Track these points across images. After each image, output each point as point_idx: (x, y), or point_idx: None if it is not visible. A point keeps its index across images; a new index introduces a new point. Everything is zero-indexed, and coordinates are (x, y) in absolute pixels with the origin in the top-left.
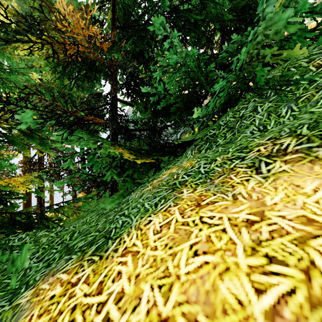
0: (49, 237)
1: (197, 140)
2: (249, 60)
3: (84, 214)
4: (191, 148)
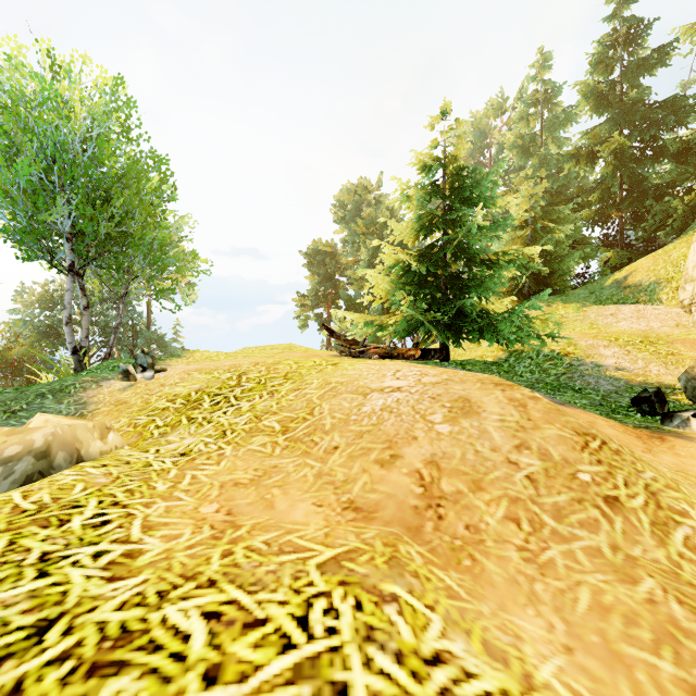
0: None
1: None
2: (686, 210)
3: None
4: None
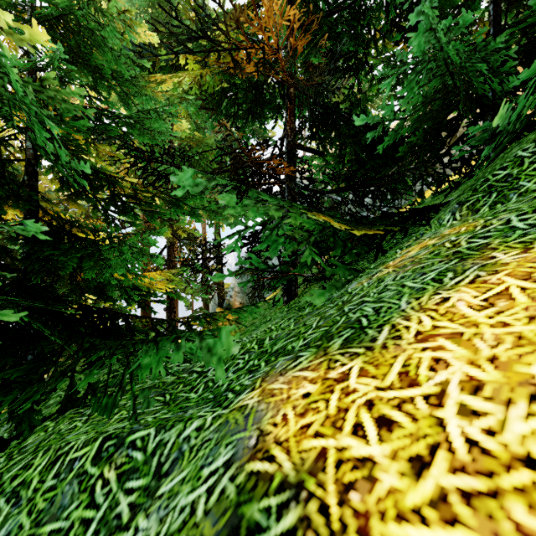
0: None
1: (445, 204)
2: None
3: (247, 329)
4: (452, 209)
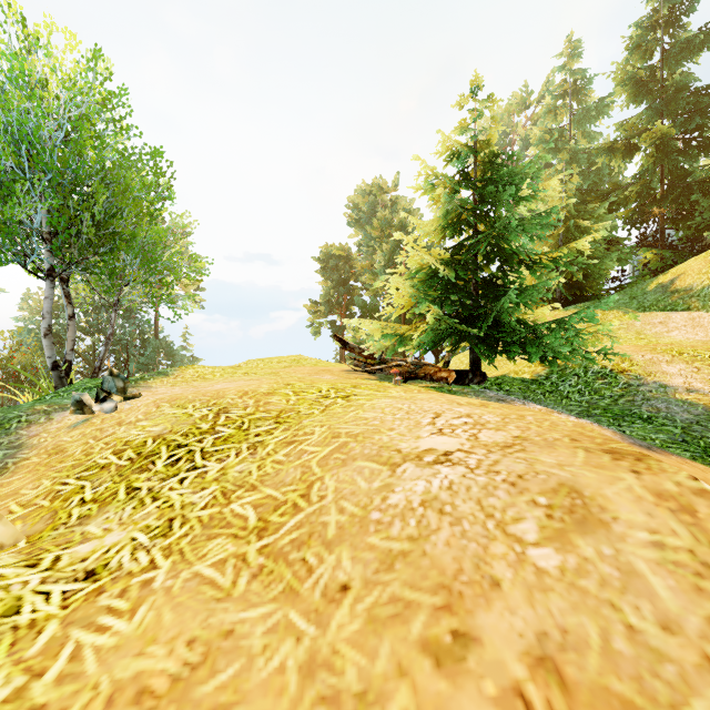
0: None
1: None
2: None
3: None
4: None
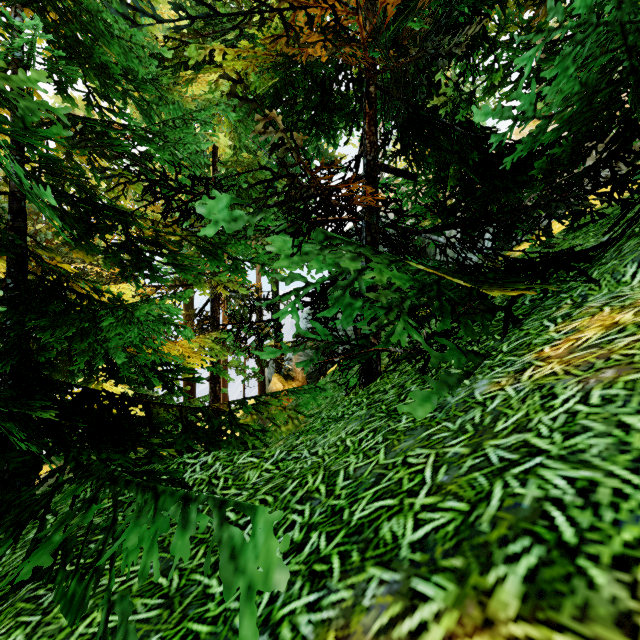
0: (262, 472)
1: (601, 246)
2: None
3: (309, 421)
4: (637, 257)
